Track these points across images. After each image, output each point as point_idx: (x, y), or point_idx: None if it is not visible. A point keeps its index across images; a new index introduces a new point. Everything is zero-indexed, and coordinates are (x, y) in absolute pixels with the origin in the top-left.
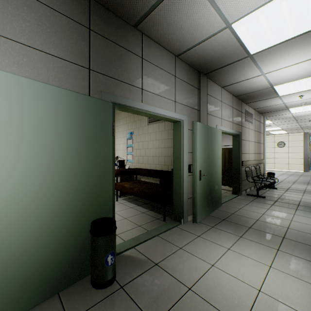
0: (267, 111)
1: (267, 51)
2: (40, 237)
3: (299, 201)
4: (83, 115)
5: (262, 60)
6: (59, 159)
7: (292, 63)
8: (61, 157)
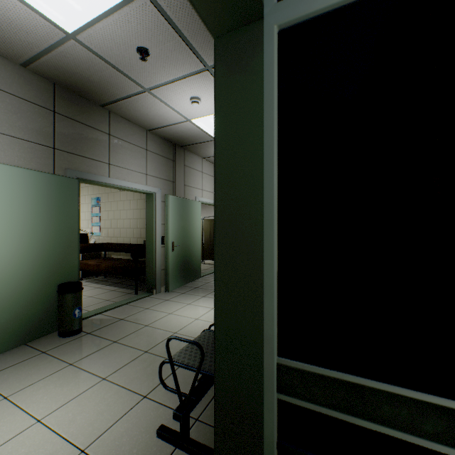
0: None
1: None
2: (12, 294)
3: None
4: (50, 192)
5: None
6: (28, 230)
7: None
8: (30, 228)
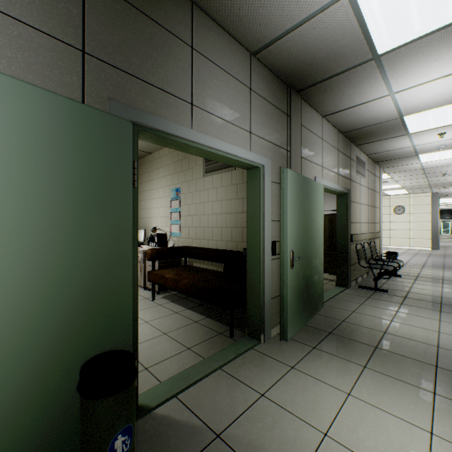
0: (386, 159)
1: (406, 48)
2: None
3: (440, 298)
4: (65, 141)
5: (394, 68)
6: (2, 234)
7: (441, 74)
8: (9, 229)
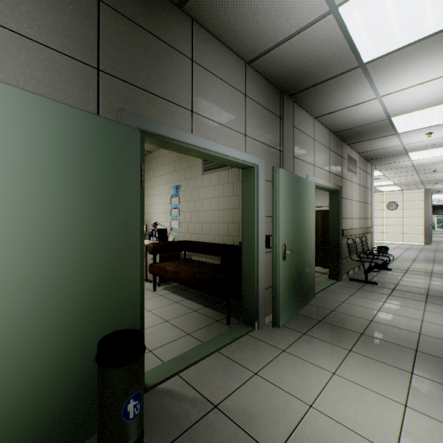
0: (377, 157)
1: (389, 57)
2: None
3: (427, 290)
4: (85, 149)
5: (380, 74)
6: (35, 227)
7: (424, 79)
8: (40, 224)
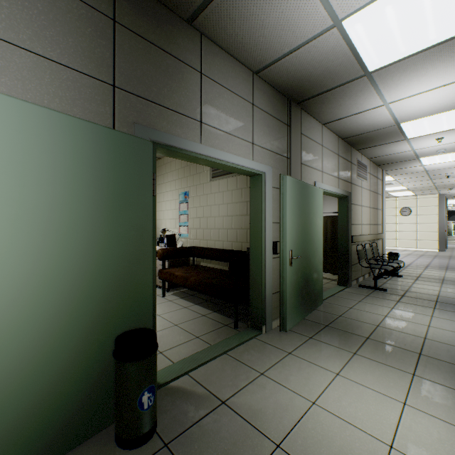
0: (388, 162)
1: (394, 66)
2: (24, 366)
3: (436, 296)
4: (103, 161)
5: (386, 82)
6: (59, 233)
7: (431, 87)
8: (64, 230)
